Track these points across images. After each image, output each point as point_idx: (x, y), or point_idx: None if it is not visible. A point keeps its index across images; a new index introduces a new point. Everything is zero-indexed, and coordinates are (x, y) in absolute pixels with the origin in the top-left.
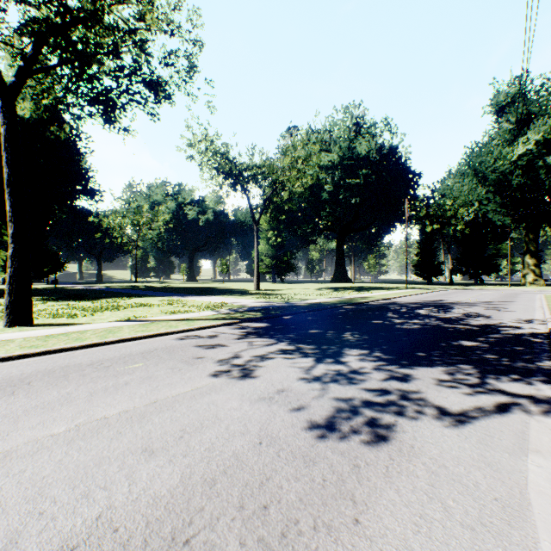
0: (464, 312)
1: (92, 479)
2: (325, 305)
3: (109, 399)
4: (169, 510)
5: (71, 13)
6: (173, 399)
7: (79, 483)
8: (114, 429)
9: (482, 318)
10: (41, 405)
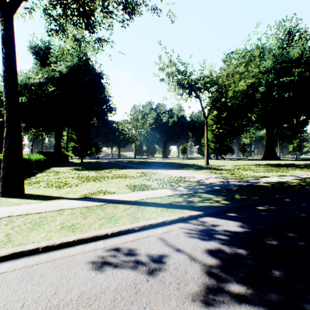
0: None
1: None
2: (295, 187)
3: None
4: None
5: None
6: None
7: None
8: None
9: None
10: None
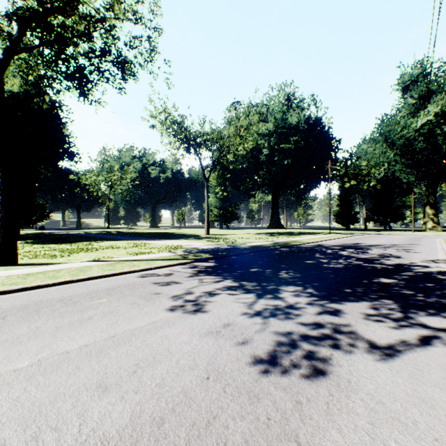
0: (379, 253)
1: (45, 419)
2: (264, 247)
3: (73, 334)
4: None
5: (51, 3)
6: (130, 333)
7: (32, 423)
8: (73, 363)
9: (395, 259)
10: (11, 340)
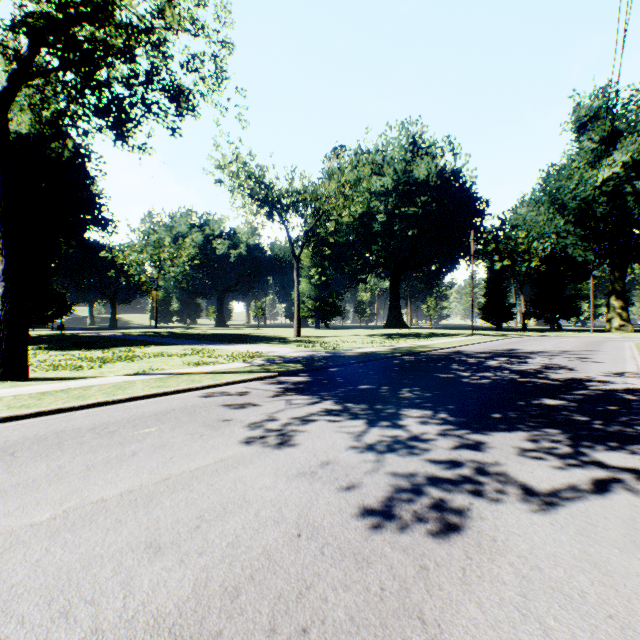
0: (542, 364)
1: (76, 589)
2: (378, 355)
3: (110, 475)
4: (174, 635)
5: (75, 7)
6: (190, 474)
7: (58, 594)
8: (113, 515)
9: (565, 371)
10: (24, 483)
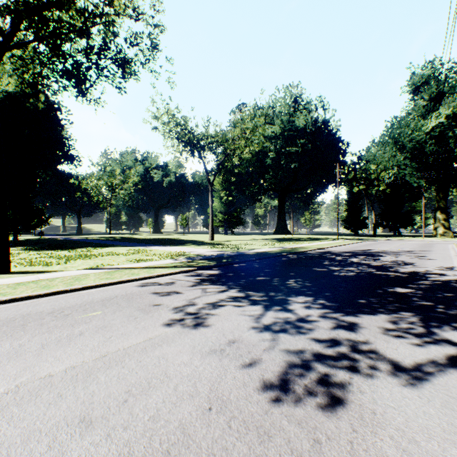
0: (391, 261)
1: None
2: (270, 254)
3: (59, 353)
4: None
5: None
6: (124, 351)
7: None
8: (56, 390)
9: (408, 266)
10: None
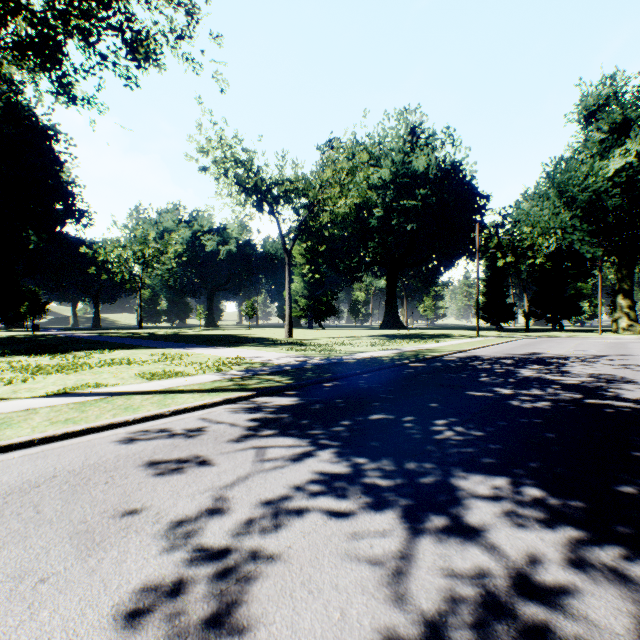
0: (591, 374)
1: None
2: (384, 361)
3: None
4: None
5: None
6: None
7: None
8: None
9: (631, 386)
10: None
